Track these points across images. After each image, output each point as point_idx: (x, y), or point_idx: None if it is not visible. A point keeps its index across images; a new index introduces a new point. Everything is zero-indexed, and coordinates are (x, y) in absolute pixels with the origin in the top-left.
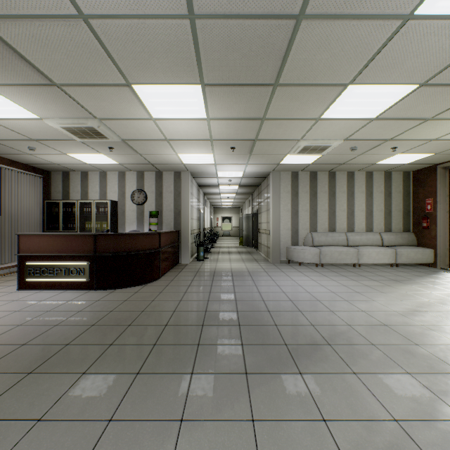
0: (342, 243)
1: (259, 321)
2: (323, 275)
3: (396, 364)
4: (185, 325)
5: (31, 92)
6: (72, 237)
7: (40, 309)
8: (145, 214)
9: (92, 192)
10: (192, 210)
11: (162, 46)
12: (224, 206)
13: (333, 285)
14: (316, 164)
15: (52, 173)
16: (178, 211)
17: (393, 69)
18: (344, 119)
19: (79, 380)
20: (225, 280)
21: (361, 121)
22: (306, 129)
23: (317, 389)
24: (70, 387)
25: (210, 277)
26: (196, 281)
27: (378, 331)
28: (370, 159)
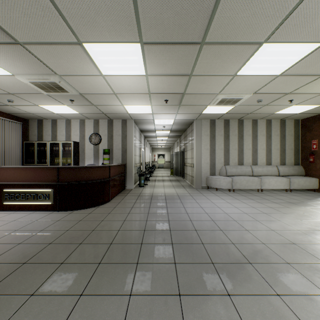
0: (248, 174)
1: (188, 240)
2: (236, 199)
3: (314, 284)
4: (127, 244)
5: (0, 50)
6: (40, 169)
7: (10, 228)
8: (99, 151)
9: (60, 135)
10: (135, 149)
11: (105, 3)
12: (159, 146)
13: (244, 207)
14: (229, 113)
15: (30, 121)
16: (125, 150)
17: (303, 28)
18: (255, 76)
19: (26, 303)
20: (160, 202)
21: (269, 77)
22: (224, 84)
23: (247, 314)
24: (16, 312)
25: (148, 200)
26: (138, 203)
27: (289, 249)
28: (271, 110)
